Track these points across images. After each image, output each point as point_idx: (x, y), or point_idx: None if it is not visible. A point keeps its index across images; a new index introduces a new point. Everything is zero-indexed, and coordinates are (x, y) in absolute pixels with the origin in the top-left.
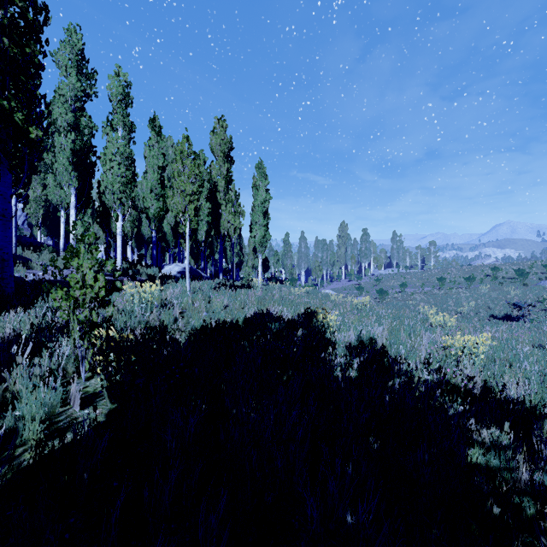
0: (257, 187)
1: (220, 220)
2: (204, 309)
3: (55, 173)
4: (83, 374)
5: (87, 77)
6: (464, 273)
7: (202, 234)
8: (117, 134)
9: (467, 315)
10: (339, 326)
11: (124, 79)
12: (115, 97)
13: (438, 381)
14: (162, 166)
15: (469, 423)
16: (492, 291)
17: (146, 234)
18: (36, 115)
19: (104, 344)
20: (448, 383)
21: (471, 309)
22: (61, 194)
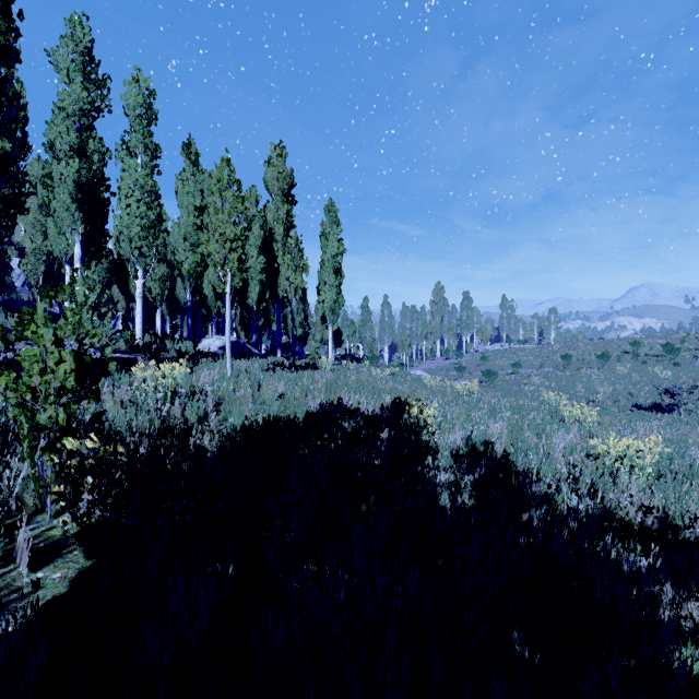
0: (327, 236)
1: (277, 278)
2: (251, 400)
3: (54, 214)
4: (48, 507)
5: (97, 85)
6: (595, 348)
7: (253, 297)
8: (136, 160)
9: (602, 405)
10: (440, 423)
11: (145, 87)
12: (133, 109)
13: (597, 514)
14: (200, 206)
15: (658, 588)
16: (633, 372)
17: (182, 298)
18: (2, 120)
19: (76, 461)
20: (612, 516)
21: (607, 397)
22: (63, 243)
